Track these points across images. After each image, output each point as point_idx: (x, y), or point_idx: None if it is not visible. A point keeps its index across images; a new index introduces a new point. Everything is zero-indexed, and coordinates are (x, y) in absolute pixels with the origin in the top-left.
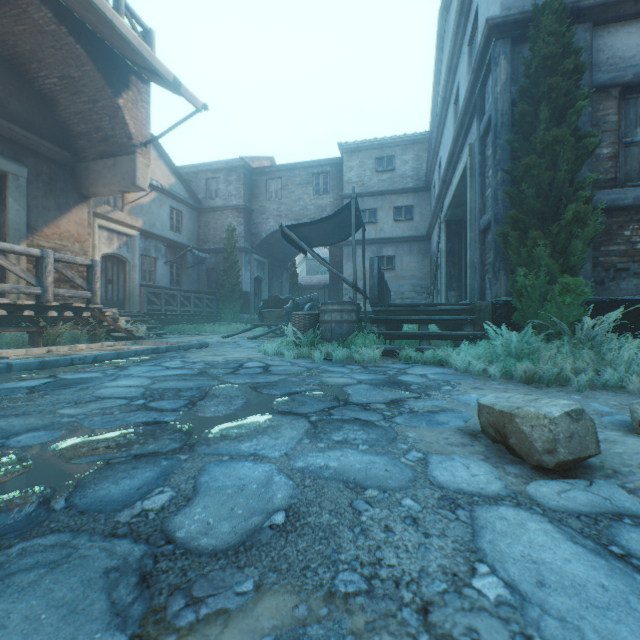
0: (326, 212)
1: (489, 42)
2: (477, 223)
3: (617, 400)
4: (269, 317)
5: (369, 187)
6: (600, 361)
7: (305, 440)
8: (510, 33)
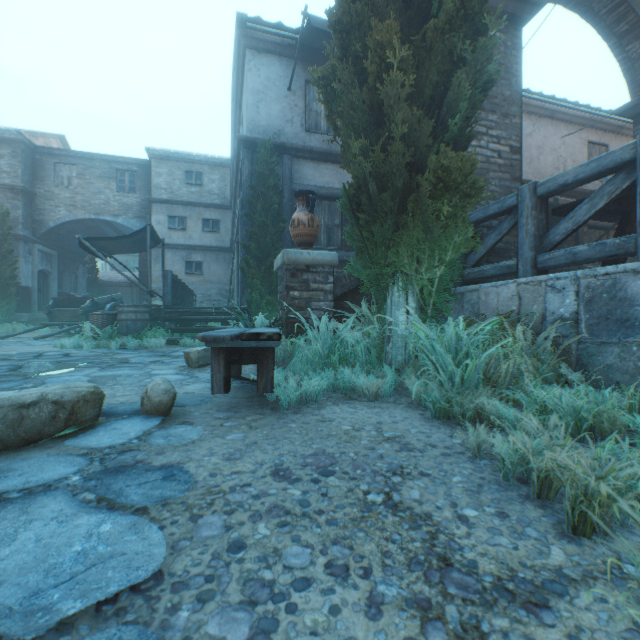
0: (133, 211)
1: (241, 146)
2: (240, 255)
3: None
4: (62, 316)
5: (179, 196)
6: None
7: (98, 371)
8: (251, 147)
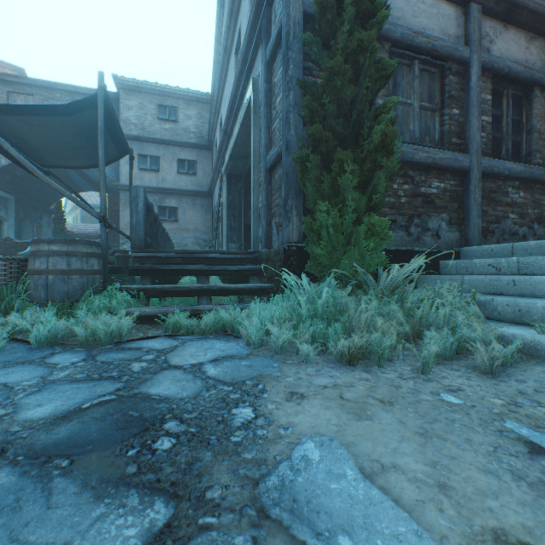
0: None
1: None
2: (263, 160)
3: (487, 389)
4: None
5: (151, 133)
6: (409, 318)
7: None
8: None
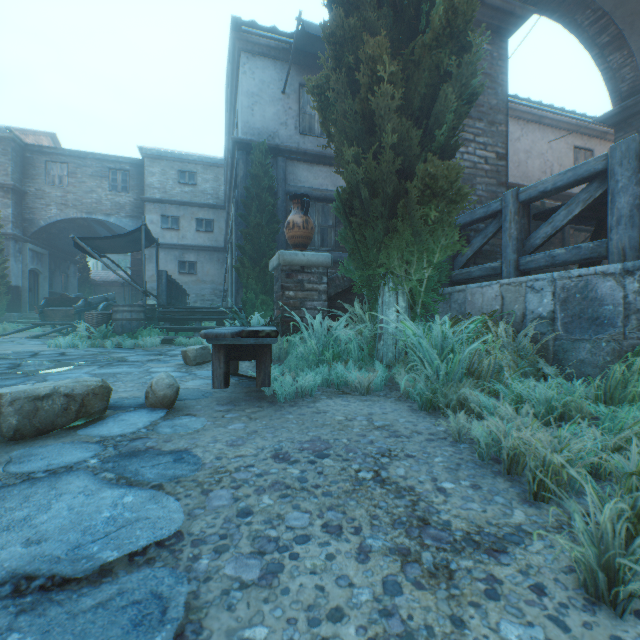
0: (126, 210)
1: (236, 148)
2: (235, 255)
3: None
4: (54, 316)
5: (172, 195)
6: None
7: (97, 369)
8: (246, 149)
